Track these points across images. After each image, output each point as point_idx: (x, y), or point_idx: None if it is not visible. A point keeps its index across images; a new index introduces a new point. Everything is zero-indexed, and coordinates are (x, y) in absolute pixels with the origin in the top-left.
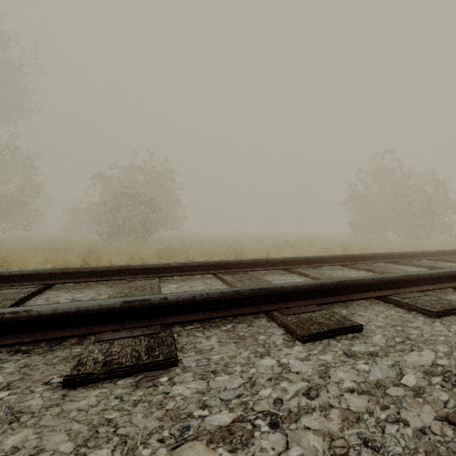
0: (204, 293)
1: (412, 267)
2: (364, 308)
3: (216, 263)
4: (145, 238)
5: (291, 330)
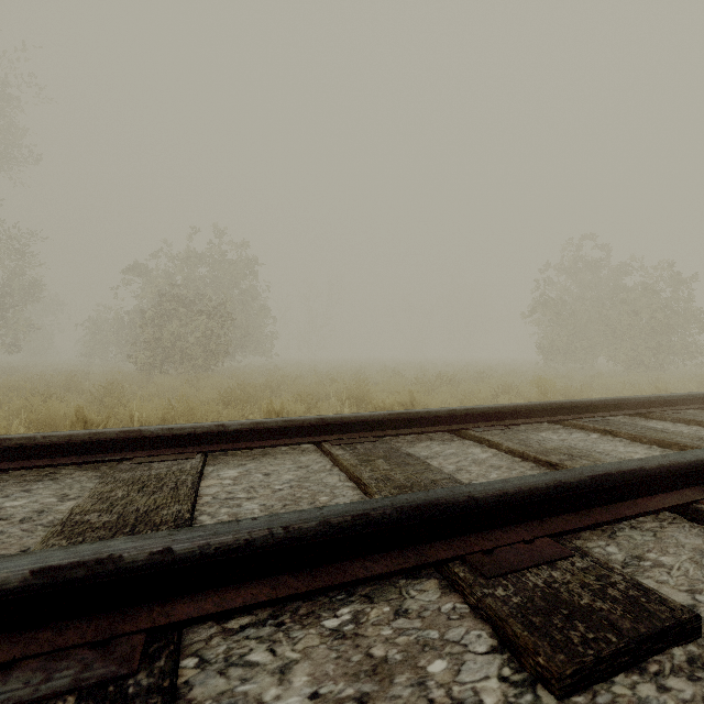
0: (277, 526)
1: (677, 424)
2: (653, 539)
3: (321, 423)
4: (209, 369)
5: (514, 642)
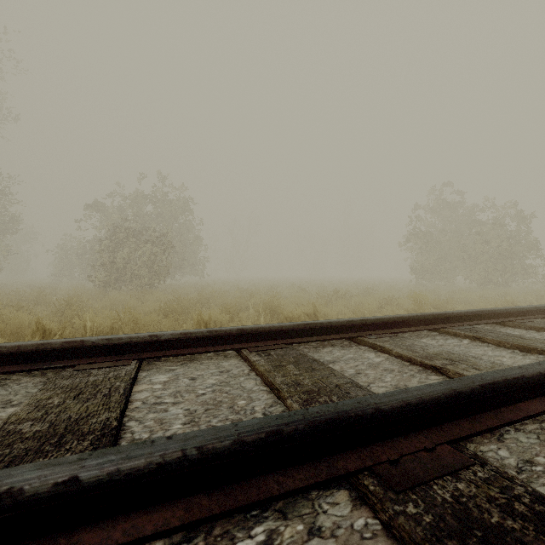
0: (190, 447)
1: (530, 331)
2: (537, 441)
3: (240, 333)
4: (154, 286)
5: None
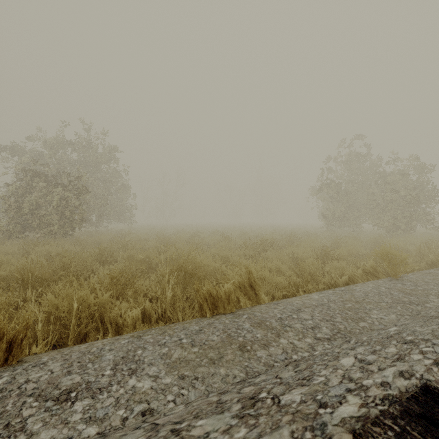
0: None
1: None
2: None
3: None
4: (68, 233)
5: None
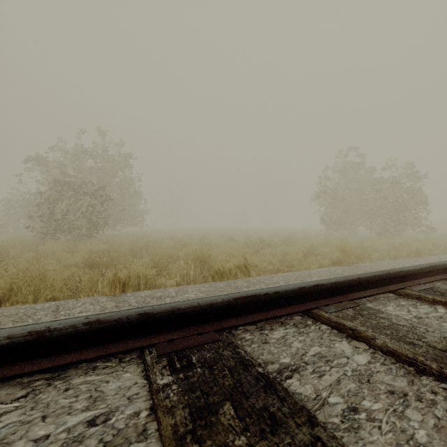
0: None
1: None
2: None
3: (144, 320)
4: (92, 236)
5: None
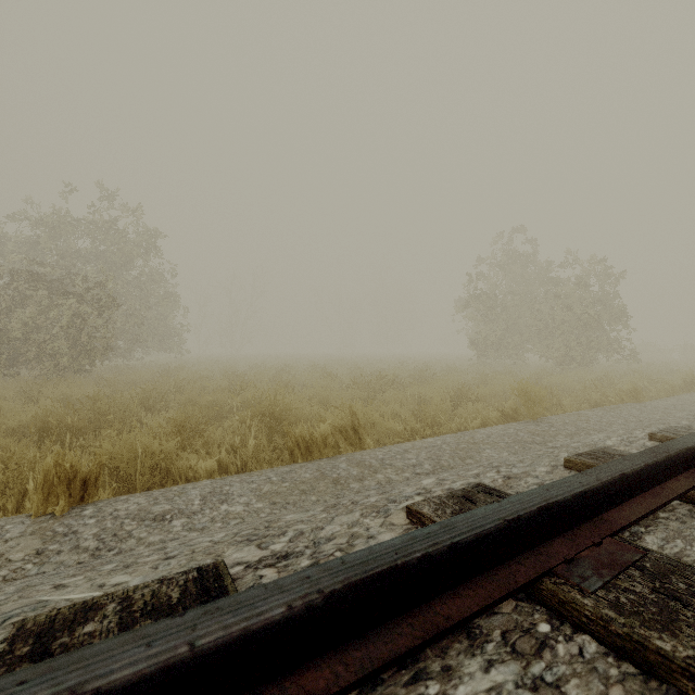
0: None
1: None
2: None
3: None
4: (84, 369)
5: None
